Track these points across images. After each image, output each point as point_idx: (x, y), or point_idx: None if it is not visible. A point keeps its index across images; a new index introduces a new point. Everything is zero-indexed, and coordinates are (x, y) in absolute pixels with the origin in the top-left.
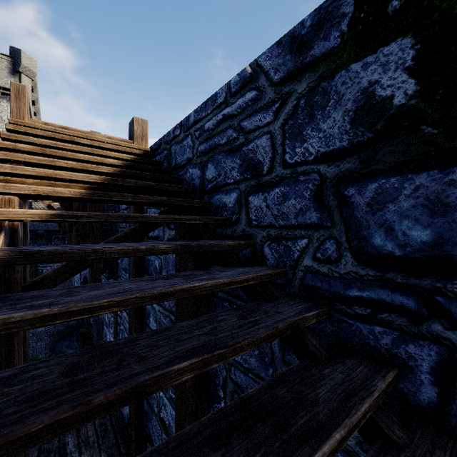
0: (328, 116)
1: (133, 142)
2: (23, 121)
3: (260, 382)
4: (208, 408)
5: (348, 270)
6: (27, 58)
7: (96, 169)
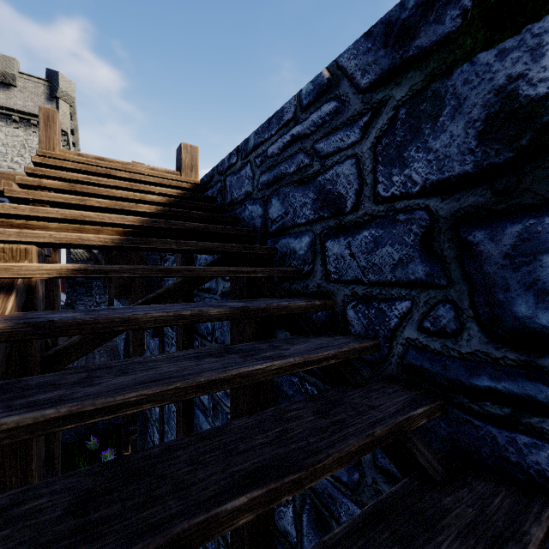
0: (442, 130)
1: (180, 174)
2: (53, 152)
3: (342, 488)
4: (272, 511)
5: (474, 349)
6: (65, 82)
7: (134, 208)
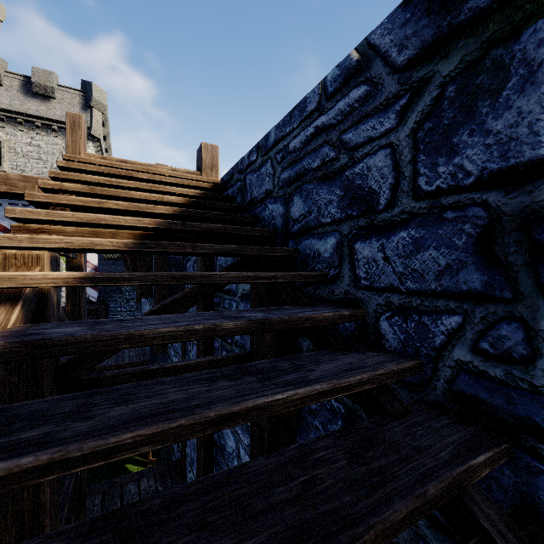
0: (506, 107)
1: (201, 174)
2: (78, 156)
3: None
4: None
5: None
6: (98, 91)
7: (151, 210)
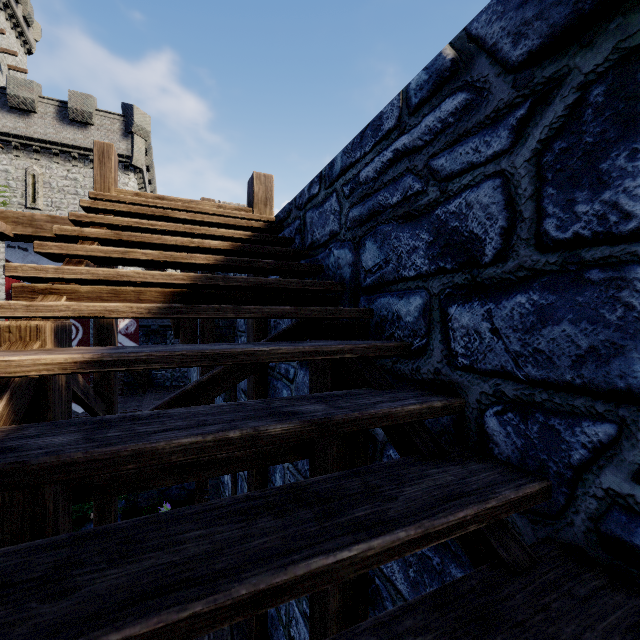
0: None
1: (252, 210)
2: (106, 193)
3: None
4: None
5: None
6: (140, 115)
7: (188, 260)
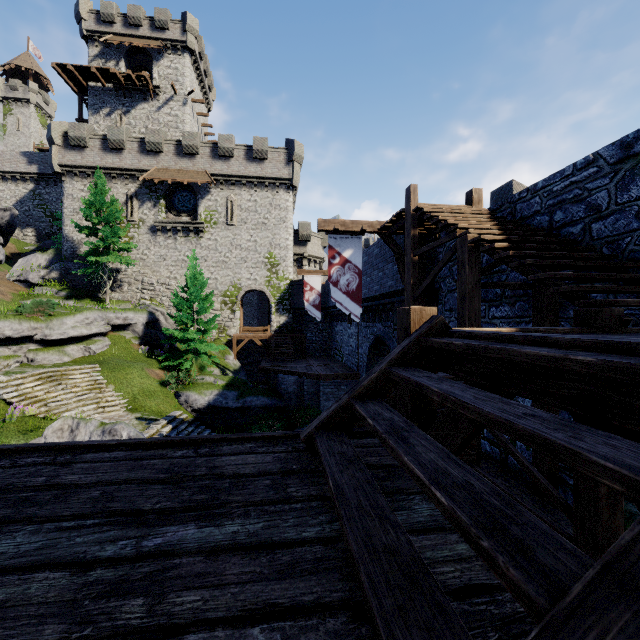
0: None
1: (472, 207)
2: (423, 205)
3: None
4: None
5: None
6: (298, 146)
7: (485, 224)
